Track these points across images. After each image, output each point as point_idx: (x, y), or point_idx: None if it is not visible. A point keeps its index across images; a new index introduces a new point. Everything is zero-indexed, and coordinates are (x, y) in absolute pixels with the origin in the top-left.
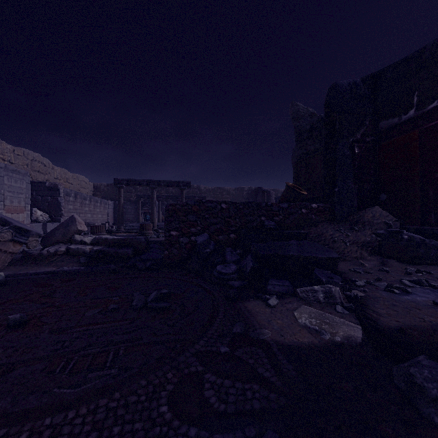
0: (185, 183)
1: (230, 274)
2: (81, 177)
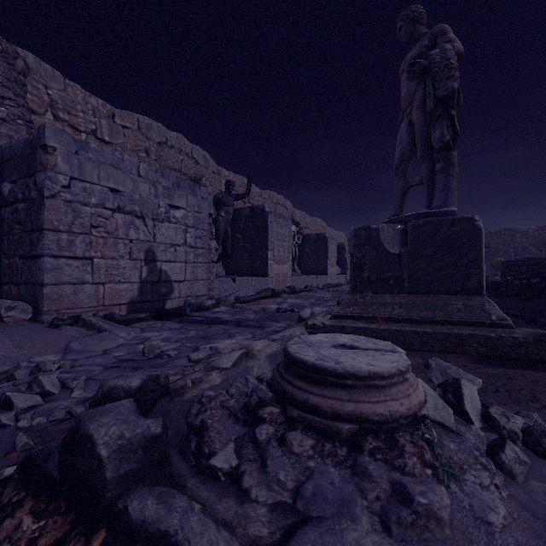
0: None
1: None
2: (340, 233)
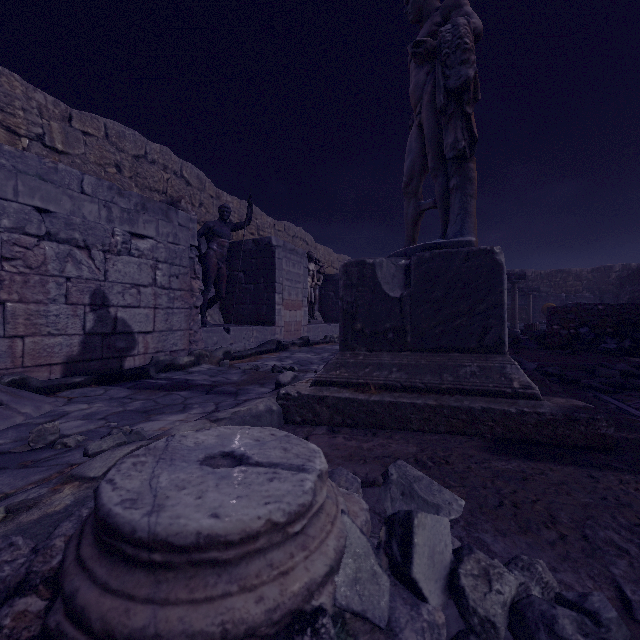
0: (517, 276)
1: (612, 349)
2: None
